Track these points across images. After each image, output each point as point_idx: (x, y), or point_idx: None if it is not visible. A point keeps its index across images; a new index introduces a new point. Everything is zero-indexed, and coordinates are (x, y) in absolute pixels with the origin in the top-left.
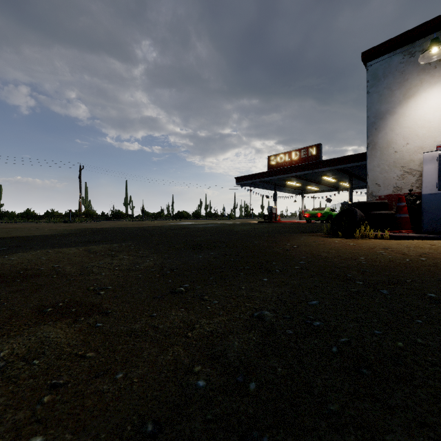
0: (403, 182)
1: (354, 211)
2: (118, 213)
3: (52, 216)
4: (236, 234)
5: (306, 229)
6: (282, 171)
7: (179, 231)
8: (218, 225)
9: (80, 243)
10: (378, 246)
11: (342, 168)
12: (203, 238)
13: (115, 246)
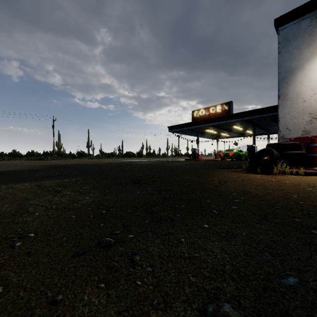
0: (311, 126)
1: (271, 151)
2: (82, 153)
3: (32, 155)
4: (169, 170)
5: (224, 166)
6: (203, 122)
7: (124, 167)
8: (155, 162)
9: (40, 178)
10: (302, 183)
11: (248, 119)
12: (143, 173)
13: (65, 181)
